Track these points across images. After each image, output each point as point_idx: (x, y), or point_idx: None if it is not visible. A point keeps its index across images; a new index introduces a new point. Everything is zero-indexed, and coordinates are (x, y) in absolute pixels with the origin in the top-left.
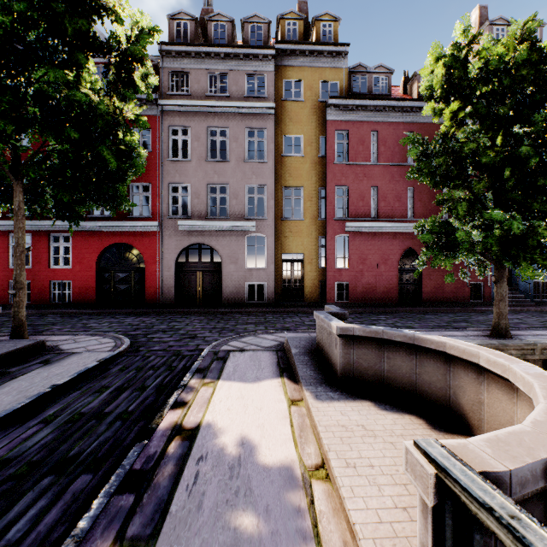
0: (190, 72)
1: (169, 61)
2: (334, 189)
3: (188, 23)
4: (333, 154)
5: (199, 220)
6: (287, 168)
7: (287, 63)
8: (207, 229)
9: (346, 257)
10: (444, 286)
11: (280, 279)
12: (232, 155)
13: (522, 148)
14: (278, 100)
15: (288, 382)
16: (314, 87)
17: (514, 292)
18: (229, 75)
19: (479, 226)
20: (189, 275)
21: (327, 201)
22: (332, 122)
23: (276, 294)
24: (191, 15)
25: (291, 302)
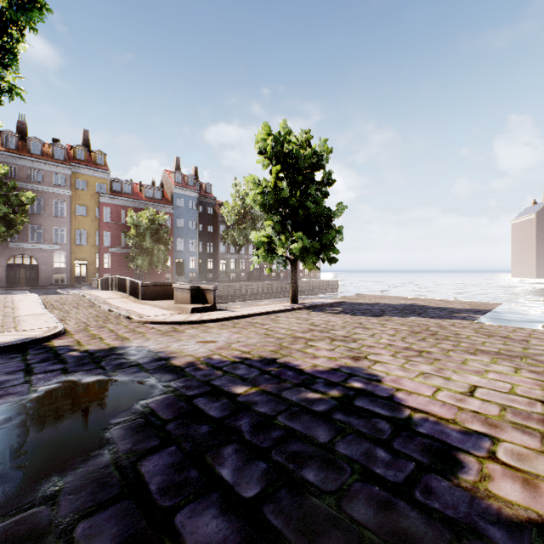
0: (17, 166)
1: (3, 158)
2: (104, 233)
3: (14, 137)
4: (103, 217)
5: (25, 243)
6: (78, 221)
7: (78, 172)
8: (29, 247)
9: (110, 263)
10: (155, 275)
11: (74, 273)
12: (46, 212)
13: (144, 243)
14: (73, 188)
15: (86, 290)
16: (93, 185)
17: (183, 278)
18: (43, 172)
19: (145, 257)
20: (16, 271)
21: (100, 238)
22: (102, 203)
23: (72, 280)
24: (16, 134)
25: (81, 283)
